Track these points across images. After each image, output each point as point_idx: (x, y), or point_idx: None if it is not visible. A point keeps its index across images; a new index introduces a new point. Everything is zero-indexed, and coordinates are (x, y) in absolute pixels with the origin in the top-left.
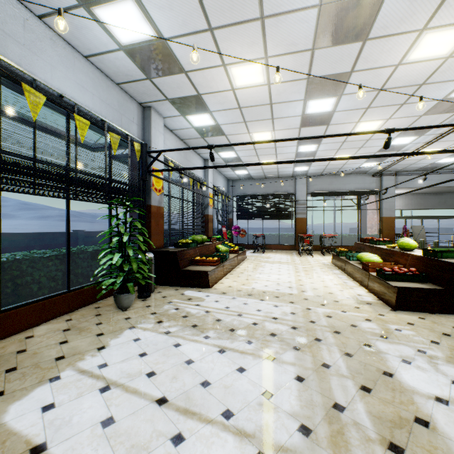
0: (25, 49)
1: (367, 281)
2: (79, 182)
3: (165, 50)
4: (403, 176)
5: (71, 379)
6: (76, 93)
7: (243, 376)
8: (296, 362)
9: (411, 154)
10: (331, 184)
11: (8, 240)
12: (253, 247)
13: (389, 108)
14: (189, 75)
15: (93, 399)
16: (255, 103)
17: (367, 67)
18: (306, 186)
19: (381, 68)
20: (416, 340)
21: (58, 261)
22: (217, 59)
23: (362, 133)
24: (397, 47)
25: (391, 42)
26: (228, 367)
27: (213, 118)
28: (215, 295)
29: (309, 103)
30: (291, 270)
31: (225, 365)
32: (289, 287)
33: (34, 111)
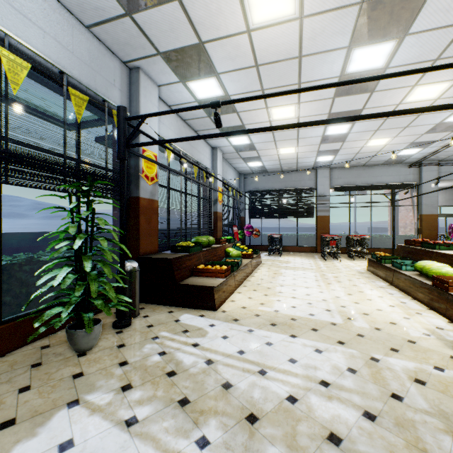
0: None
1: (445, 304)
2: (12, 156)
3: None
4: (448, 166)
5: None
6: (10, 21)
7: None
8: None
9: None
10: (359, 176)
11: None
12: (268, 249)
13: None
14: (184, 4)
15: None
16: (277, 57)
17: None
18: (328, 180)
19: None
20: None
21: None
22: None
23: None
24: None
25: None
26: None
27: (222, 85)
28: (222, 324)
29: (354, 54)
30: (320, 281)
31: None
32: (327, 310)
33: None
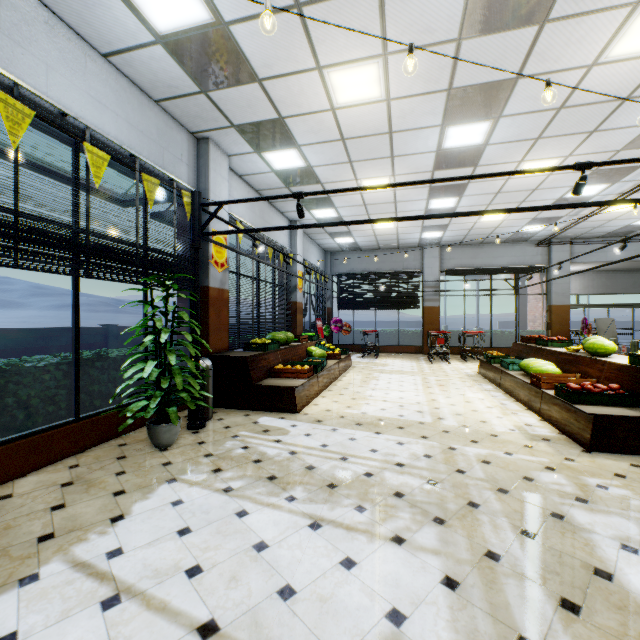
0: (1, 35)
1: (539, 403)
2: (92, 250)
3: (227, 43)
4: (583, 246)
5: (56, 580)
6: (88, 111)
7: (352, 576)
8: (442, 548)
9: (620, 202)
10: (476, 257)
11: (5, 338)
12: (361, 350)
13: (570, 139)
14: (264, 86)
15: (88, 623)
16: (365, 132)
17: (543, 70)
18: (438, 261)
19: (564, 71)
20: (636, 507)
21: (60, 373)
22: (308, 57)
23: (538, 170)
24: (593, 35)
25: (585, 25)
26: (325, 557)
27: (303, 157)
28: (305, 424)
29: (449, 132)
30: (419, 384)
31: (321, 554)
32: (419, 412)
33: (14, 134)
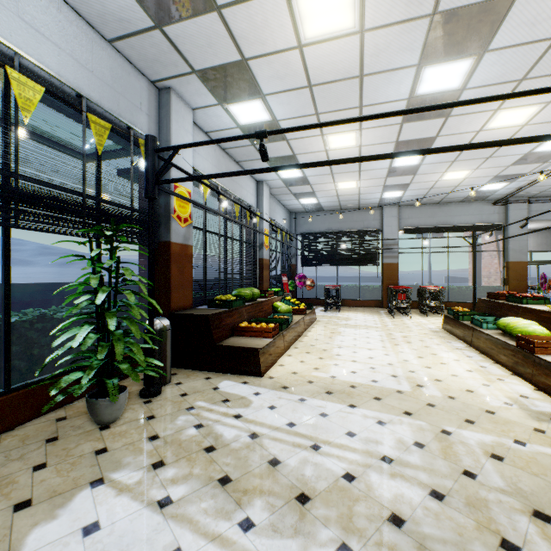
0: None
1: (531, 369)
2: (23, 196)
3: None
4: (540, 204)
5: None
6: (20, 37)
7: None
8: None
9: None
10: (433, 216)
11: None
12: (324, 303)
13: None
14: (224, 16)
15: None
16: (334, 76)
17: None
18: (397, 220)
19: None
20: None
21: None
22: None
23: None
24: None
25: None
26: None
27: (268, 109)
28: (269, 392)
29: (425, 73)
30: (386, 341)
31: None
32: (393, 376)
33: None
